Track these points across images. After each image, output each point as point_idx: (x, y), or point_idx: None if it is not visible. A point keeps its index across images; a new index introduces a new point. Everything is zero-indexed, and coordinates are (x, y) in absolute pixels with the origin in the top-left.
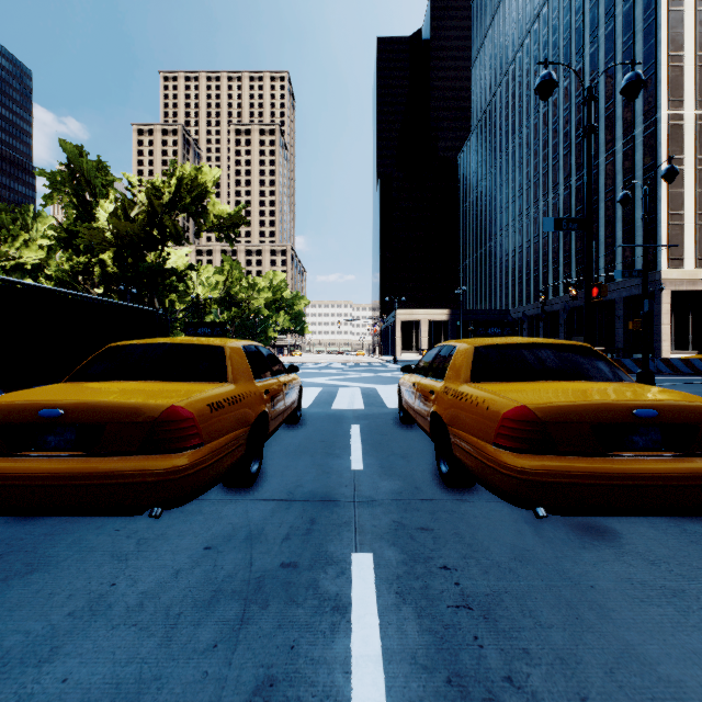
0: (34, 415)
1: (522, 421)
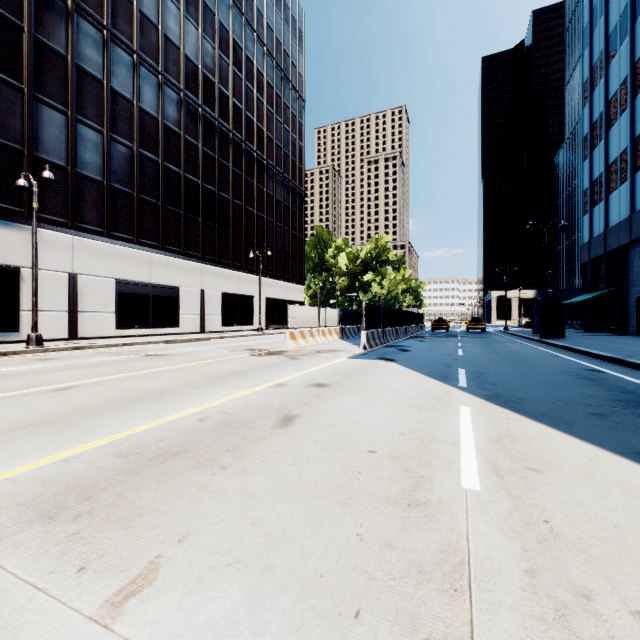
0: (438, 324)
1: (469, 324)
